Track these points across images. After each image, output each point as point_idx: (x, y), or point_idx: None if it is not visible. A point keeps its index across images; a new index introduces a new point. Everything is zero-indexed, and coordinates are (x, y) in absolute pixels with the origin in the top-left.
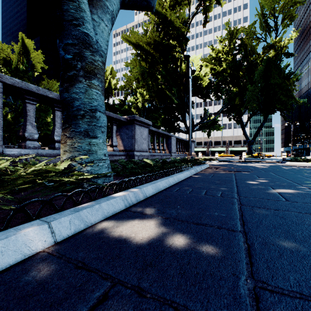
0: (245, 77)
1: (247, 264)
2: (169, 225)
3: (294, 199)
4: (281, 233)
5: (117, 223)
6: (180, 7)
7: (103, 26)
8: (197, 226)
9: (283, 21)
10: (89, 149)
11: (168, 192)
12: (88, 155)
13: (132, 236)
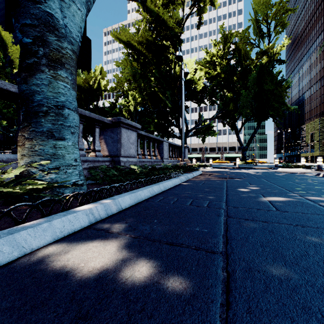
0: (239, 82)
1: (222, 306)
2: (136, 247)
3: (285, 209)
4: (269, 254)
5: (69, 246)
6: (174, 6)
7: (75, 9)
8: (170, 248)
9: (275, 28)
10: (53, 153)
11: (150, 202)
12: (53, 160)
13: (79, 267)
